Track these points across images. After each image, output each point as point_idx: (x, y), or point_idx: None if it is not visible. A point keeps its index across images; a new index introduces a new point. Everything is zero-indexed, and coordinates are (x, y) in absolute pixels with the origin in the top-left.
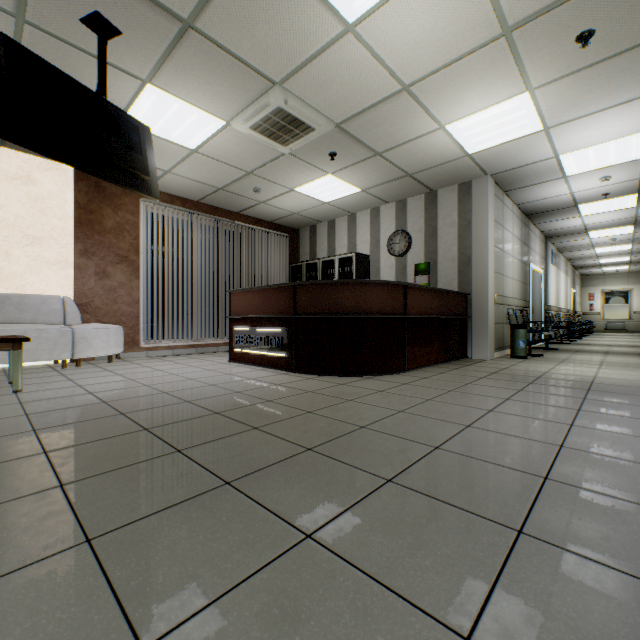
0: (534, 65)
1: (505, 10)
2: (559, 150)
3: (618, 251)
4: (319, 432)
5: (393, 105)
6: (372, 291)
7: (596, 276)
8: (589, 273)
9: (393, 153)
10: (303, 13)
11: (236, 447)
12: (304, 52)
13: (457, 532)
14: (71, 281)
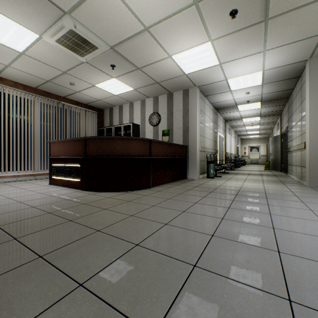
0: (211, 26)
1: None
2: (227, 76)
3: (254, 128)
4: (62, 238)
5: (141, 39)
6: (130, 143)
7: (247, 139)
8: (244, 138)
9: (147, 69)
10: None
11: None
12: None
13: None
14: None
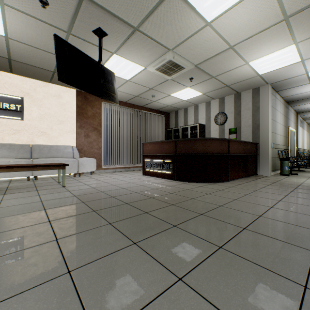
0: (299, 32)
1: (286, 9)
2: (308, 70)
3: None
4: (202, 207)
5: (224, 55)
6: (213, 143)
7: None
8: None
9: (221, 76)
10: (187, 19)
11: (169, 212)
12: (185, 35)
13: (285, 250)
14: (75, 139)
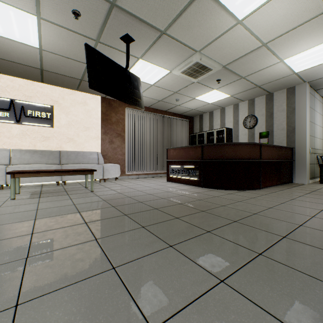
0: None
1: None
2: None
3: None
4: (234, 214)
5: (255, 53)
6: (243, 148)
7: None
8: None
9: (251, 76)
10: (217, 19)
11: (200, 218)
12: (214, 36)
13: None
14: (100, 145)
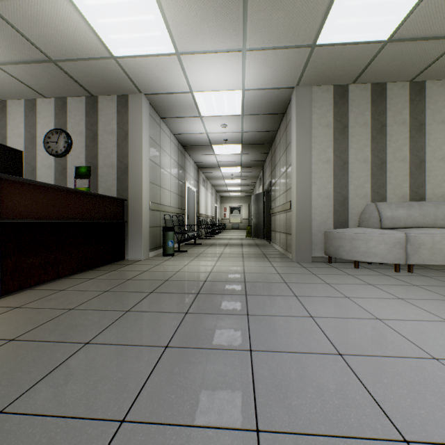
0: None
1: None
2: (193, 86)
3: (235, 183)
4: None
5: None
6: None
7: (227, 198)
8: (224, 195)
9: (7, 8)
10: None
11: None
12: None
13: None
14: None
